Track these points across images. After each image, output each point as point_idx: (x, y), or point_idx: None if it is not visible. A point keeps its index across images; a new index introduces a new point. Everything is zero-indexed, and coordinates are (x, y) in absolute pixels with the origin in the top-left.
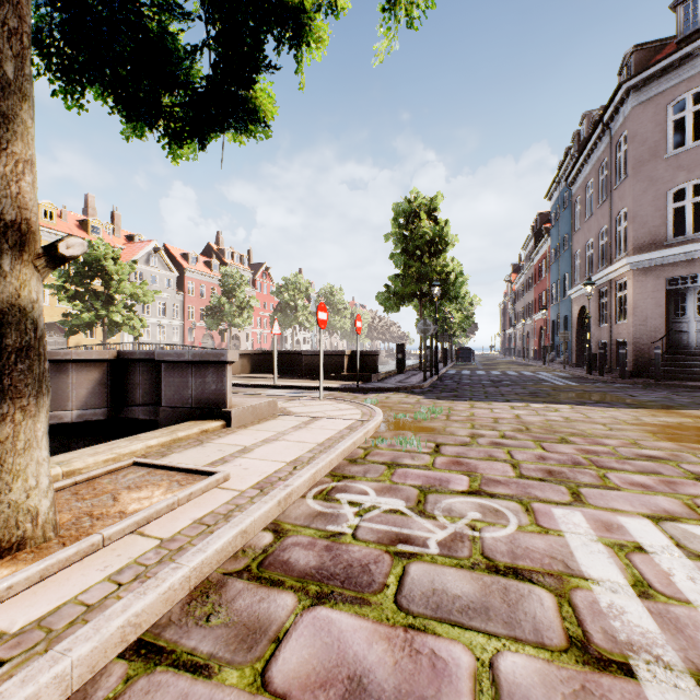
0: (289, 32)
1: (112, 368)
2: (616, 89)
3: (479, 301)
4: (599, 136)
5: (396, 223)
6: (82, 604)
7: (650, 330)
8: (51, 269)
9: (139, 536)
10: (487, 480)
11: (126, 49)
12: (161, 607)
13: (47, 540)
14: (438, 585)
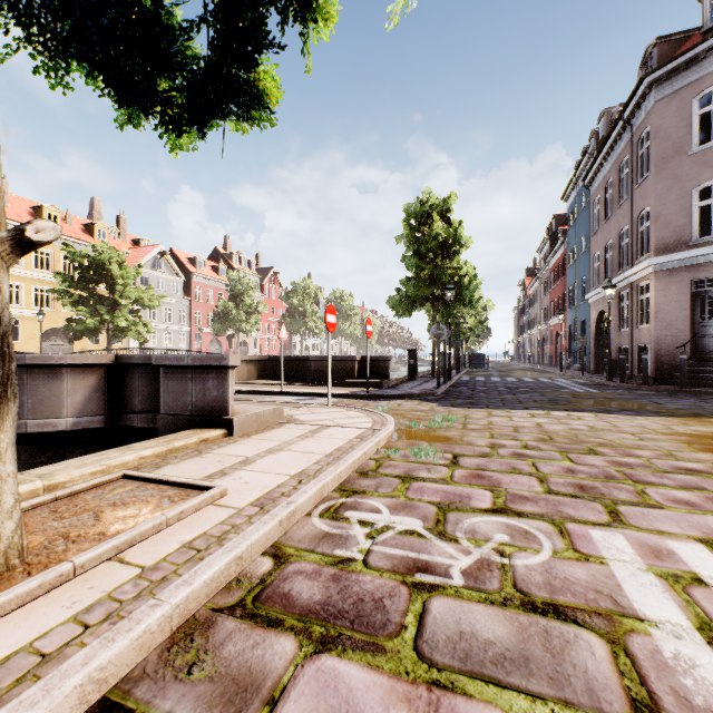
0: (294, 7)
1: (109, 373)
2: (638, 83)
3: (493, 306)
4: (620, 133)
5: (408, 225)
6: (37, 653)
7: (674, 335)
8: (18, 256)
9: (118, 563)
10: (512, 496)
11: (118, 27)
12: (133, 656)
13: (10, 569)
14: (465, 627)
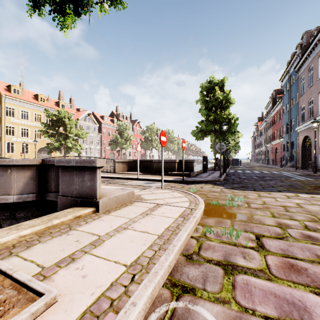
0: None
1: (38, 169)
2: None
3: (242, 135)
4: (319, 39)
5: (202, 94)
6: None
7: None
8: None
9: None
10: None
11: None
12: None
13: None
14: None
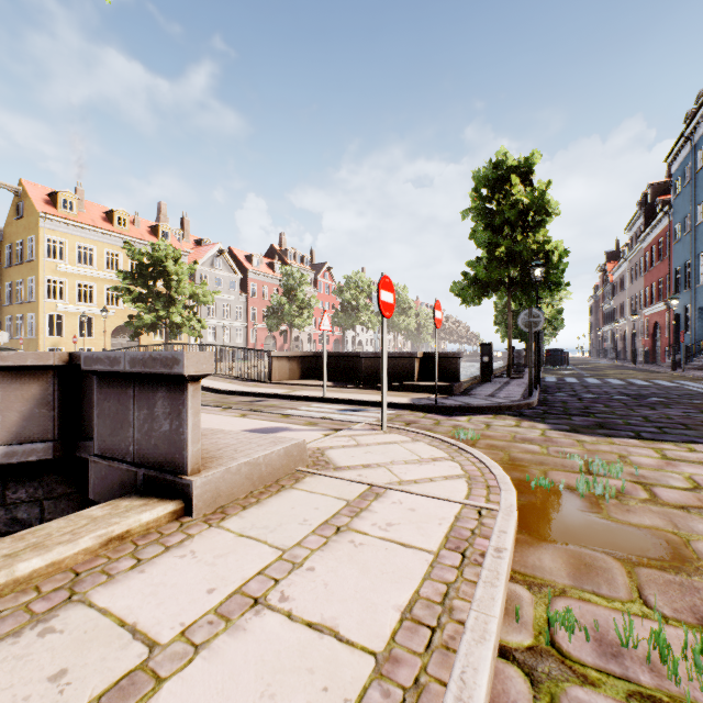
0: None
1: (61, 378)
2: None
3: (569, 294)
4: None
5: (477, 194)
6: None
7: None
8: None
9: None
10: None
11: None
12: None
13: None
14: None
